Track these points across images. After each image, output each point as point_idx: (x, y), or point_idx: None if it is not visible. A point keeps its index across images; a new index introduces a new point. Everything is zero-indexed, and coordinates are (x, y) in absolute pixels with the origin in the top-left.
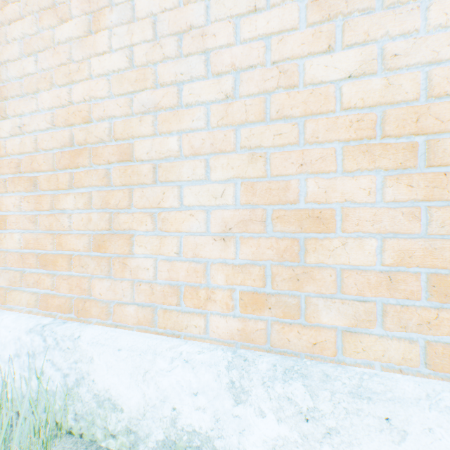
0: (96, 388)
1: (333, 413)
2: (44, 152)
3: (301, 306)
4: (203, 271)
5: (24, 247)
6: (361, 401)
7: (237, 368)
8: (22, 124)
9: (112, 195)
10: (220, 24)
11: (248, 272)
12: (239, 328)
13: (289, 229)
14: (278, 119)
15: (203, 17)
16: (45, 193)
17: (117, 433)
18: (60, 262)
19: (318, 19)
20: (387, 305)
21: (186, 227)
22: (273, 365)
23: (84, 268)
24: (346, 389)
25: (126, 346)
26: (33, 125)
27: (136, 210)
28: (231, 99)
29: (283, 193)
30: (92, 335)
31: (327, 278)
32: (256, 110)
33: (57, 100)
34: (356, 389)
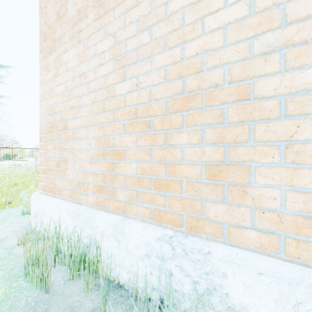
0: (230, 302)
1: None
2: (154, 102)
3: None
4: None
5: (141, 173)
6: None
7: None
8: (139, 83)
9: (228, 131)
10: None
11: None
12: None
13: None
14: None
15: None
16: (154, 132)
17: None
18: (173, 186)
19: None
20: None
21: None
22: None
23: (197, 193)
24: None
25: (268, 271)
26: (148, 82)
27: (250, 144)
28: None
29: None
30: (223, 253)
31: None
32: None
33: (170, 59)
34: None
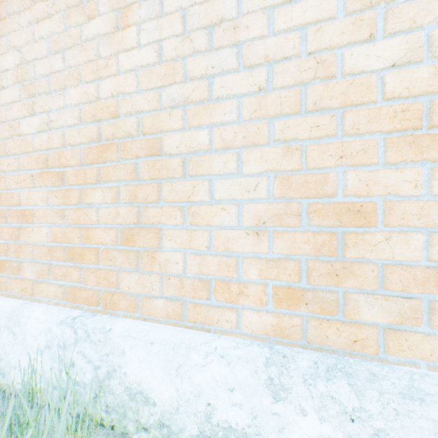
0: (128, 381)
1: (381, 413)
2: (71, 147)
3: (339, 302)
4: (235, 265)
5: (52, 241)
6: (413, 403)
7: (275, 365)
8: (50, 121)
9: (141, 189)
10: (253, 16)
11: (283, 267)
12: (273, 324)
13: (327, 223)
14: (314, 111)
15: (235, 10)
16: (72, 187)
17: (149, 426)
18: (88, 255)
19: (359, 7)
20: (435, 302)
21: (217, 221)
22: (314, 363)
23: (111, 262)
24: (395, 389)
25: (159, 340)
26: (61, 121)
27: (164, 204)
28: (264, 92)
29: (320, 186)
30: (123, 328)
31: (368, 274)
32: (291, 102)
33: (84, 96)
34: (407, 390)
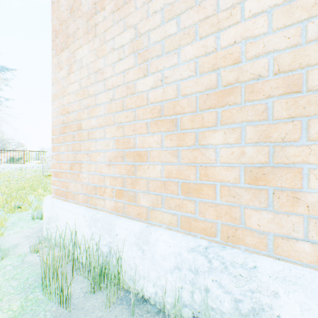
0: None
1: None
2: (181, 98)
3: None
4: None
5: (167, 176)
6: None
7: None
8: (164, 77)
9: (275, 128)
10: None
11: None
12: None
13: None
14: None
15: None
16: (182, 131)
17: None
18: (205, 191)
19: None
20: None
21: None
22: None
23: (234, 198)
24: None
25: None
26: (174, 76)
27: (301, 143)
28: None
29: None
30: (272, 268)
31: None
32: None
33: (201, 50)
34: None
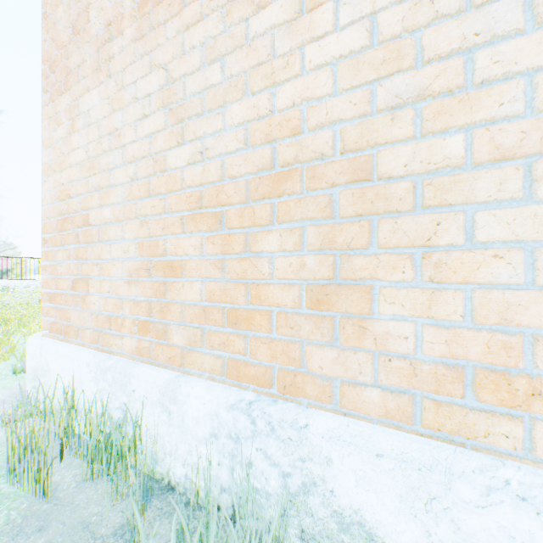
0: (336, 503)
1: None
2: (229, 181)
3: None
4: (520, 347)
5: (208, 300)
6: None
7: None
8: (205, 149)
9: (340, 230)
10: None
11: None
12: None
13: None
14: None
15: None
16: (230, 231)
17: None
18: (258, 320)
19: None
20: None
21: (484, 276)
22: None
23: (293, 330)
24: None
25: (390, 452)
26: (218, 148)
27: (374, 251)
28: None
29: None
30: (326, 426)
31: None
32: None
33: (252, 111)
34: None
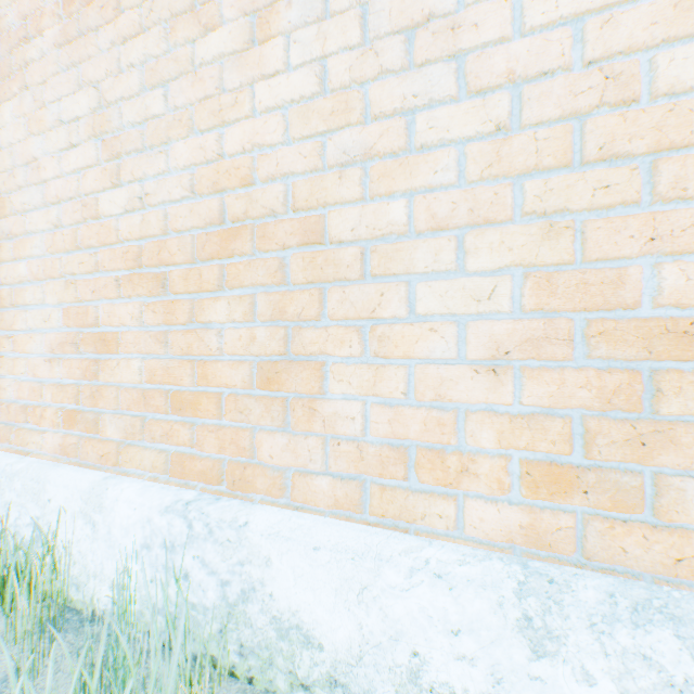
0: (275, 607)
1: None
2: (176, 235)
3: (644, 491)
4: (453, 423)
5: (148, 381)
6: None
7: (536, 595)
8: (145, 194)
9: (291, 298)
10: (487, 5)
11: (540, 428)
12: (522, 524)
13: (623, 354)
14: (598, 162)
15: None
16: (177, 297)
17: (311, 683)
18: (205, 404)
19: None
20: None
21: (422, 350)
22: (608, 595)
23: (243, 415)
24: None
25: (327, 543)
26: (161, 194)
27: (328, 323)
28: (504, 132)
29: (610, 291)
30: (267, 521)
31: None
32: (556, 147)
33: (199, 153)
34: None
